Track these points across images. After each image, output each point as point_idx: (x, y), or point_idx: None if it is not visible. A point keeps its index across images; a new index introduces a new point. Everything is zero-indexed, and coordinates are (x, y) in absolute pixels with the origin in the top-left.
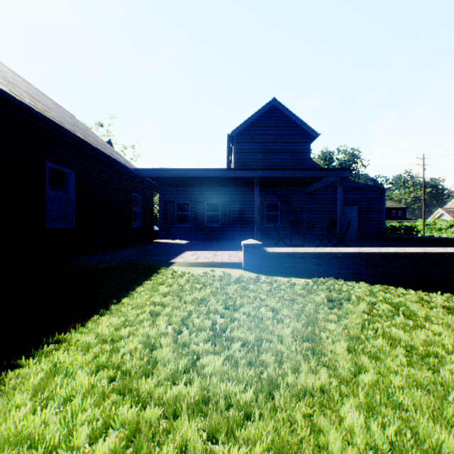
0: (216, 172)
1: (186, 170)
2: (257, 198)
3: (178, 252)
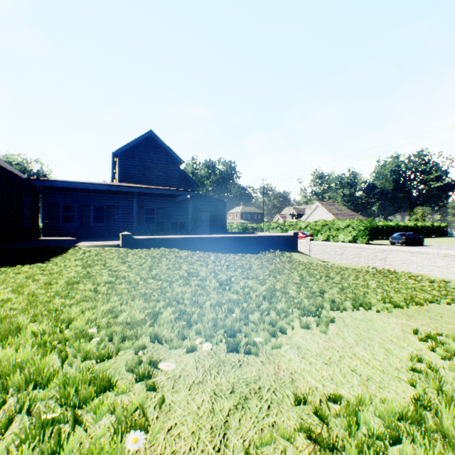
0: (103, 186)
1: (77, 183)
2: (136, 206)
3: (75, 242)
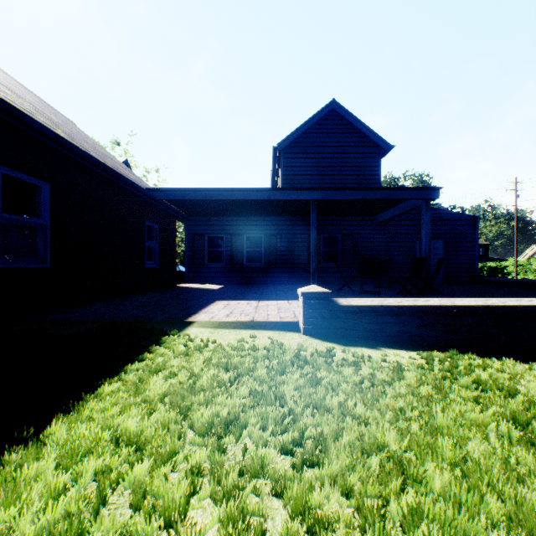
0: (258, 193)
1: (217, 190)
2: (314, 228)
3: (204, 302)
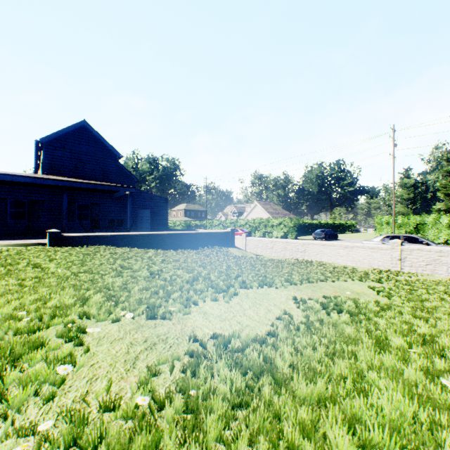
0: (24, 178)
1: None
2: (66, 201)
3: None
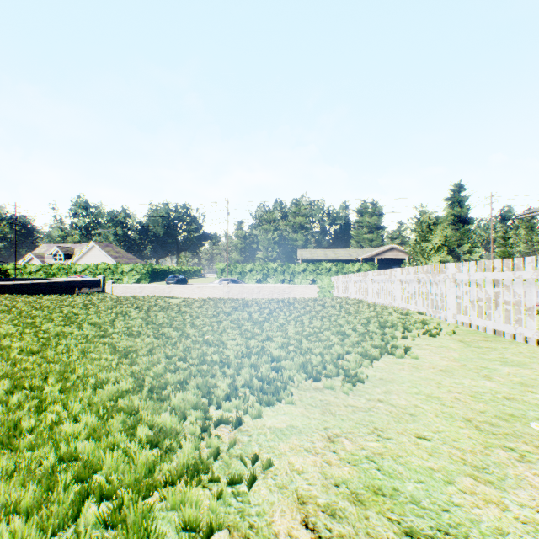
0: None
1: None
2: None
3: None
